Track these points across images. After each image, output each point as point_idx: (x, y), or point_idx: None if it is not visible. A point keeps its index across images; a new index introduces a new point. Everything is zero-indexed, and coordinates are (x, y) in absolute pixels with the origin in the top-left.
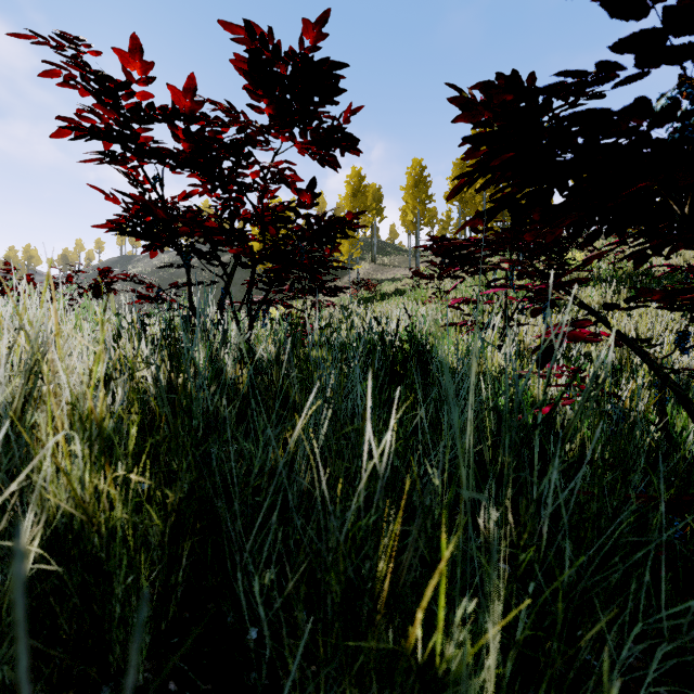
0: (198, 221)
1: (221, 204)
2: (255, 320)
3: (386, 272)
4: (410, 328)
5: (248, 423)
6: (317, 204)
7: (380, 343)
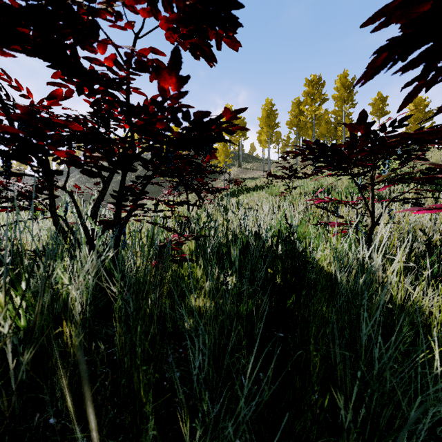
0: (44, 119)
1: (90, 106)
2: (122, 232)
3: (248, 173)
4: (278, 224)
5: (81, 403)
6: (185, 93)
7: (253, 242)
